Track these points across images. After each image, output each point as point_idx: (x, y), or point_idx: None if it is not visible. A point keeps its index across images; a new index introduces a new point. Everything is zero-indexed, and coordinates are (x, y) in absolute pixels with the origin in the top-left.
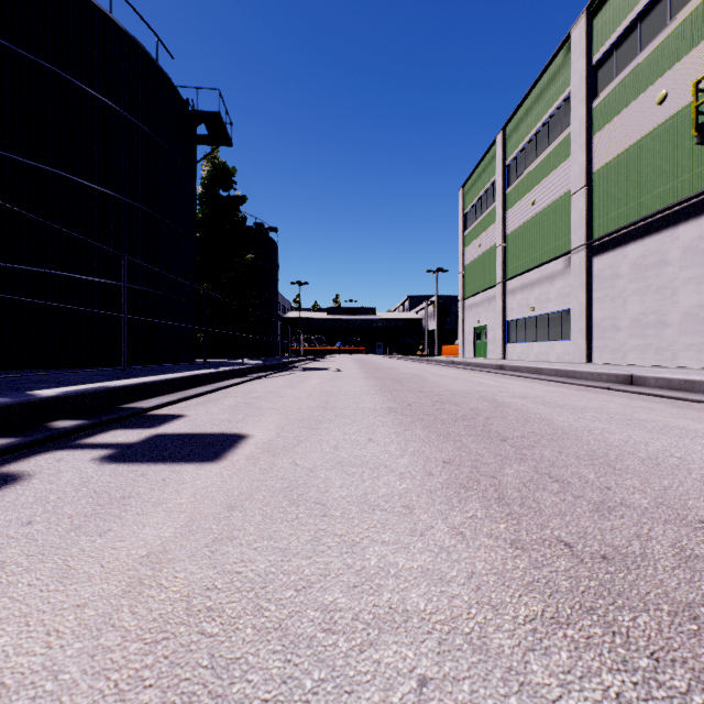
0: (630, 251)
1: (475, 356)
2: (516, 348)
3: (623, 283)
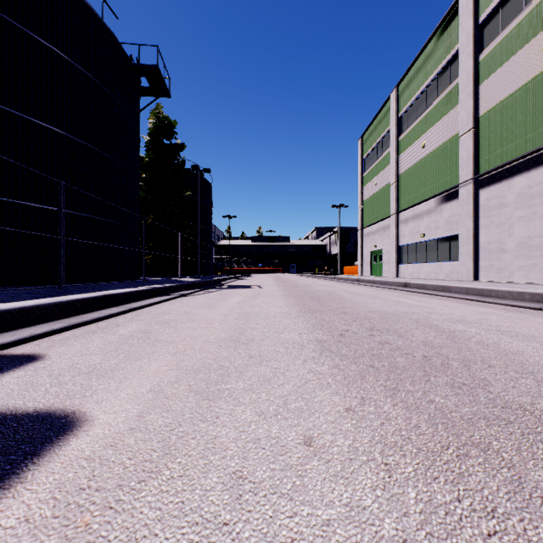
0: (516, 182)
1: (372, 275)
2: (408, 268)
3: (508, 211)
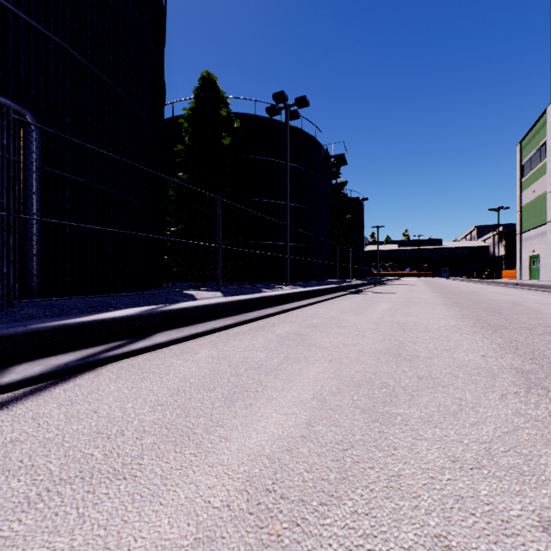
0: None
1: (530, 279)
2: None
3: None
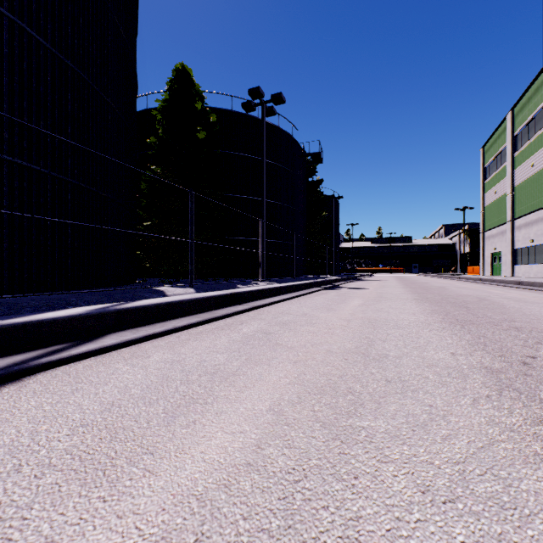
0: None
1: (493, 275)
2: (521, 268)
3: None
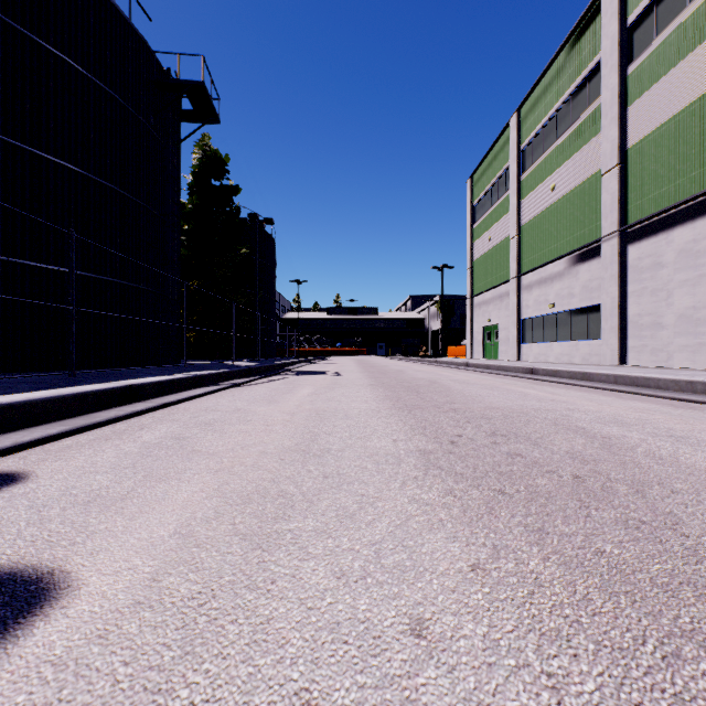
0: (677, 235)
1: (485, 358)
2: (532, 348)
3: (667, 273)
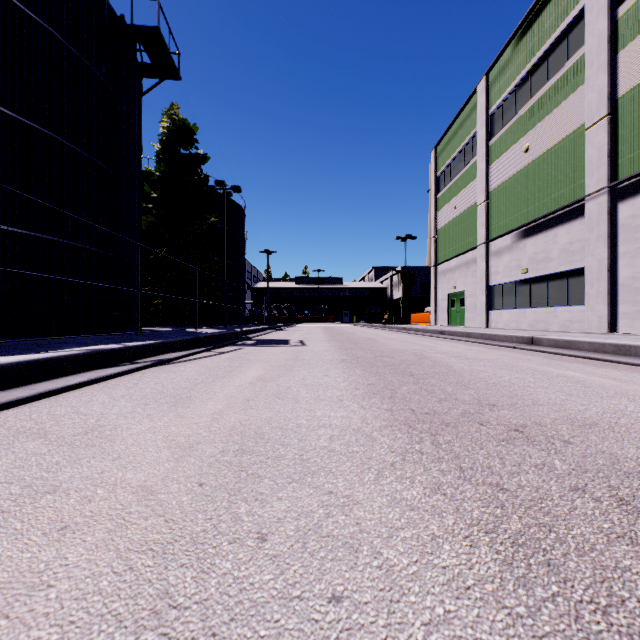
0: None
1: (450, 324)
2: (502, 315)
3: None
